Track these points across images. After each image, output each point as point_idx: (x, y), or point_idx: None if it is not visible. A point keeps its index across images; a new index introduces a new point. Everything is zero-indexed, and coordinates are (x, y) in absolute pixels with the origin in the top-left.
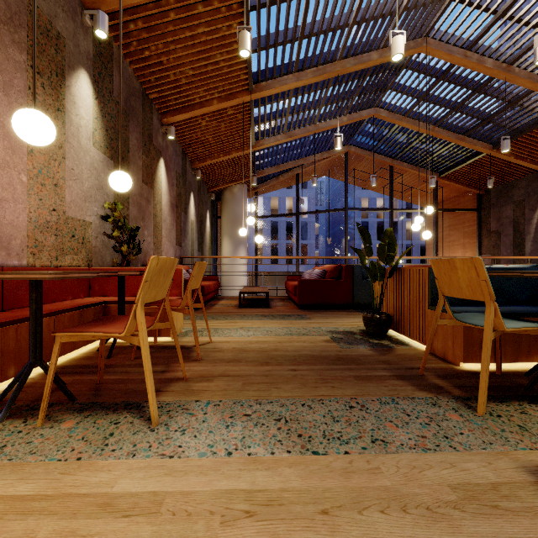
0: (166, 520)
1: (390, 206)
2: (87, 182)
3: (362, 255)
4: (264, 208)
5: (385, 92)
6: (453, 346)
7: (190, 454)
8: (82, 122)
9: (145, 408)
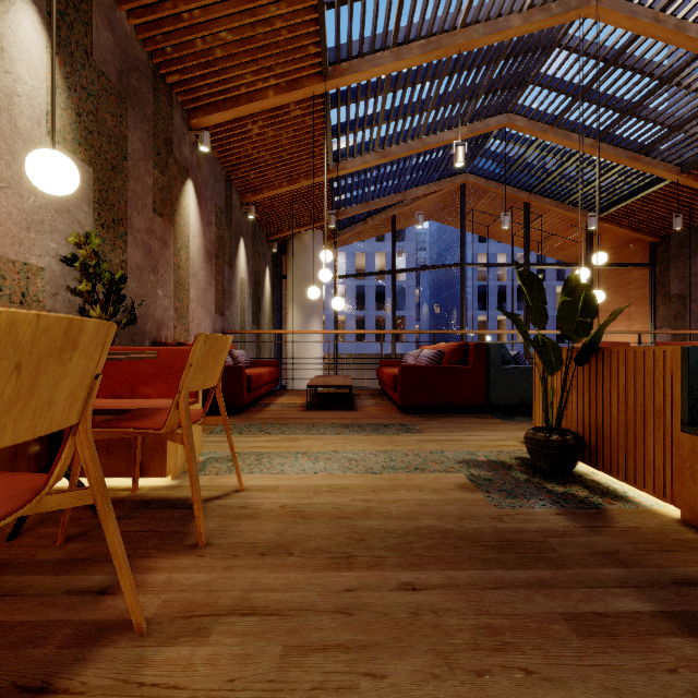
0: None
1: (525, 260)
2: (32, 197)
3: (521, 325)
4: (347, 268)
5: (525, 89)
6: None
7: None
8: (21, 88)
9: None
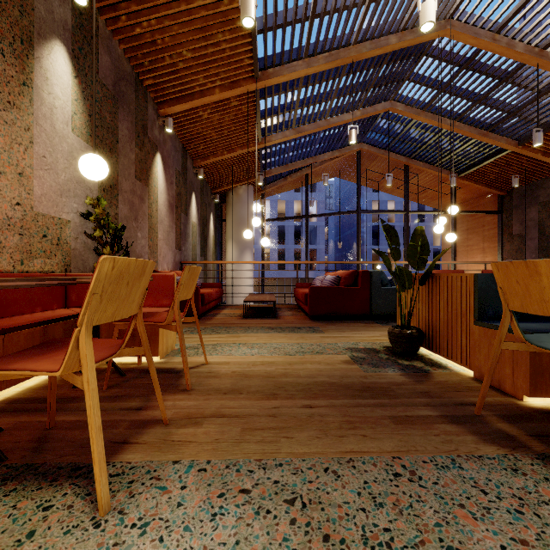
0: None
1: (405, 208)
2: (63, 174)
3: (387, 259)
4: (271, 212)
5: (402, 84)
6: (513, 374)
7: None
8: (57, 102)
9: None
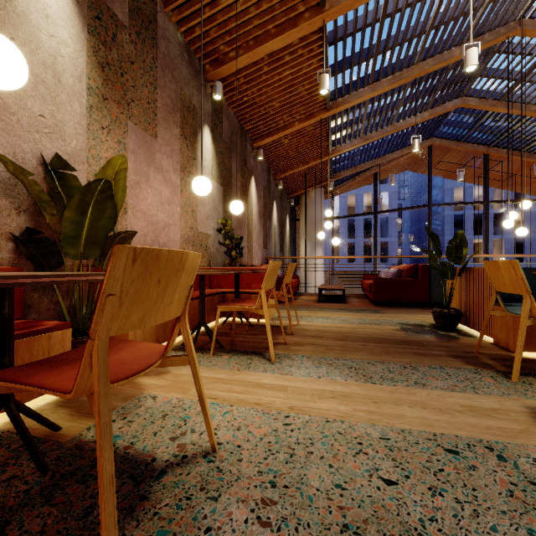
0: (290, 393)
1: (484, 198)
2: (208, 206)
3: (433, 256)
4: (340, 207)
5: (473, 81)
6: (514, 337)
7: (297, 375)
8: (206, 163)
9: (264, 355)
